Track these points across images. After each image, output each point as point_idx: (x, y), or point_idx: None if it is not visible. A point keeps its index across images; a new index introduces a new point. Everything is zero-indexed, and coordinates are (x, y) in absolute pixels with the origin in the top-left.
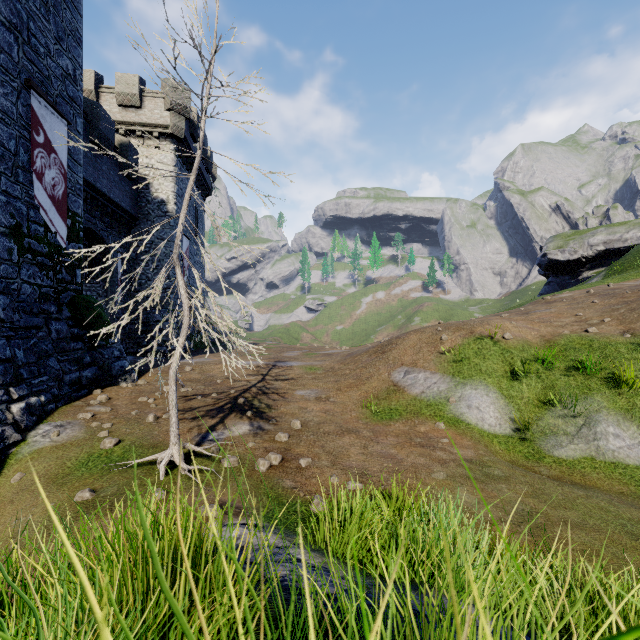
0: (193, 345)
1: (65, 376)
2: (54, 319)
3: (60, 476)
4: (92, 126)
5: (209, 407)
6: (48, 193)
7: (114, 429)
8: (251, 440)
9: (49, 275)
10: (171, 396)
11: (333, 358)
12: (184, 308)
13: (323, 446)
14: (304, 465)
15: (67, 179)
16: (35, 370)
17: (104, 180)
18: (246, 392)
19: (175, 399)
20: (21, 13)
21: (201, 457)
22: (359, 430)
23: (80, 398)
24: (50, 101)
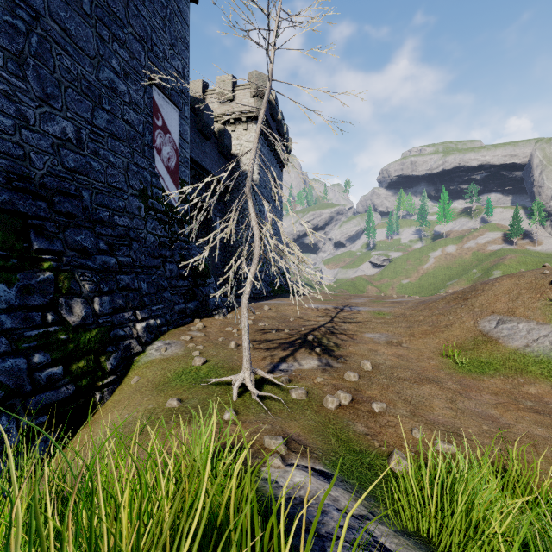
0: (272, 291)
1: (175, 306)
2: (168, 262)
3: (161, 383)
4: (199, 118)
5: (281, 340)
6: (165, 164)
7: (204, 351)
8: (319, 375)
9: (166, 228)
10: (243, 322)
11: (403, 305)
12: (255, 239)
13: (398, 392)
14: (377, 410)
15: (178, 154)
16: (154, 299)
17: (207, 160)
18: (315, 330)
19: (247, 325)
20: (147, 28)
21: (271, 385)
22: (441, 380)
23: (185, 324)
24: (166, 93)
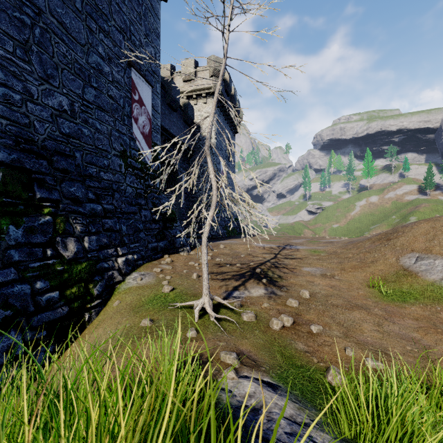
0: (226, 233)
1: (148, 244)
2: (143, 209)
3: (137, 306)
4: (168, 94)
5: (234, 273)
6: (140, 131)
7: (172, 280)
8: (266, 301)
9: (141, 182)
10: (203, 257)
11: (334, 244)
12: (213, 189)
13: (332, 317)
14: (315, 331)
15: (151, 122)
16: (132, 239)
17: (174, 128)
18: (262, 265)
19: (206, 259)
20: (126, 21)
21: (226, 309)
22: (369, 307)
23: (156, 259)
24: (141, 73)
